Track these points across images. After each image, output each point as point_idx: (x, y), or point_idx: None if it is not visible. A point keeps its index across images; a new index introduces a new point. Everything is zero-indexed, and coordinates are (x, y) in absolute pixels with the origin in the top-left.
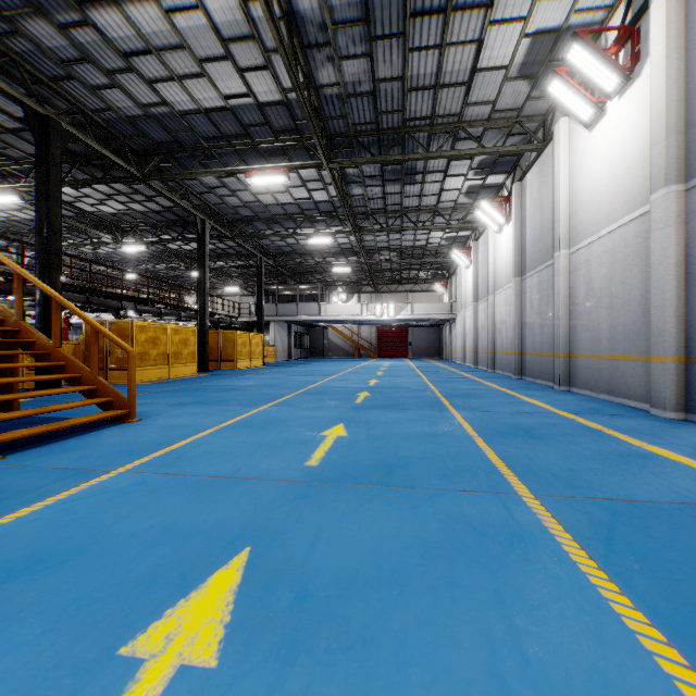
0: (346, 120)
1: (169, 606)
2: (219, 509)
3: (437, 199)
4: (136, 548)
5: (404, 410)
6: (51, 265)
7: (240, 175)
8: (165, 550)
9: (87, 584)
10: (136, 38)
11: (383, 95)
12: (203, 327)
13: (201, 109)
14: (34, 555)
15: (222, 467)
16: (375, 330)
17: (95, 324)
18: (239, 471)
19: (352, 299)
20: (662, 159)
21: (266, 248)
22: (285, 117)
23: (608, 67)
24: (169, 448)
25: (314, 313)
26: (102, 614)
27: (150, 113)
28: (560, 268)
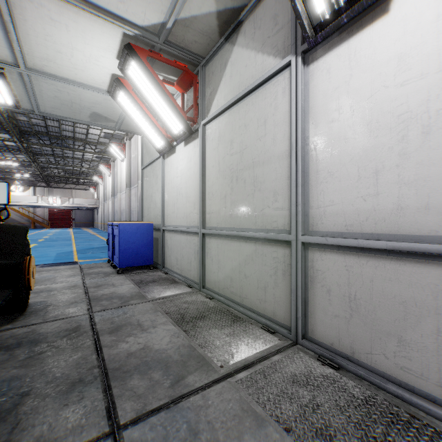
0: (32, 128)
1: None
2: None
3: (82, 156)
4: None
5: (57, 241)
6: None
7: None
8: None
9: None
10: None
11: (51, 128)
12: None
13: None
14: None
15: None
16: (48, 210)
17: None
18: None
19: (29, 190)
20: (127, 182)
21: None
22: None
23: (121, 153)
24: None
25: None
26: None
27: None
28: (118, 198)
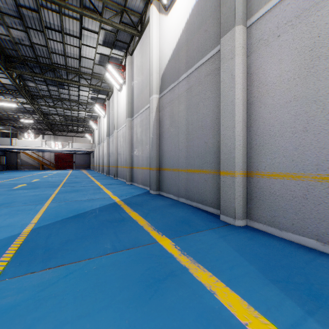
0: (17, 52)
1: None
2: None
3: (78, 98)
4: None
5: (36, 189)
6: None
7: None
8: None
9: None
10: None
11: (38, 49)
12: None
13: None
14: None
15: None
16: (54, 154)
17: None
18: None
19: (39, 137)
20: (127, 110)
21: None
22: None
23: (119, 76)
24: None
25: (8, 144)
26: None
27: None
28: (114, 136)
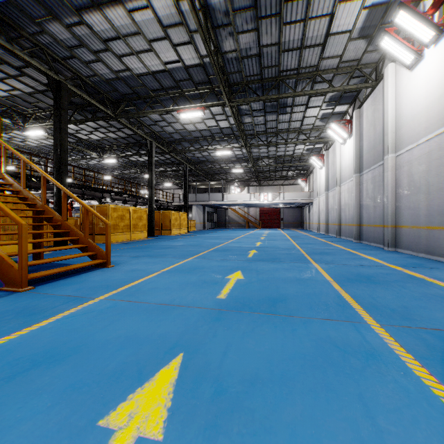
0: (241, 73)
1: (130, 392)
2: (162, 326)
3: (301, 123)
4: (110, 350)
5: (280, 262)
6: (62, 171)
7: (174, 113)
8: (128, 352)
9: (79, 373)
10: (111, 30)
11: (265, 55)
12: (151, 209)
13: (150, 72)
14: (48, 351)
15: (163, 297)
16: (259, 210)
17: (86, 206)
18: (175, 300)
19: (244, 190)
20: None
21: (190, 159)
22: (202, 74)
23: (425, 25)
24: (130, 284)
25: (220, 199)
26: (88, 395)
27: (119, 76)
28: (388, 166)
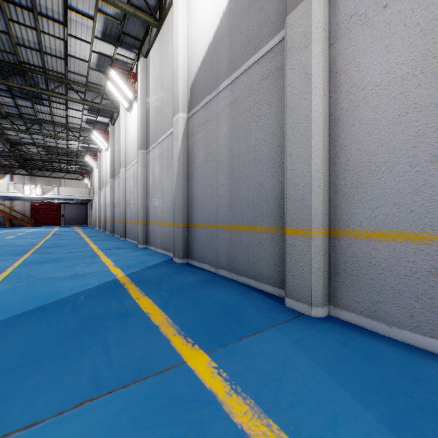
0: None
1: None
2: None
3: (66, 120)
4: None
5: None
6: None
7: None
8: None
9: None
10: None
11: None
12: None
13: None
14: None
15: None
16: (30, 204)
17: None
18: None
19: (5, 178)
20: (140, 138)
21: None
22: None
23: (127, 88)
24: None
25: None
26: None
27: None
28: (121, 177)
